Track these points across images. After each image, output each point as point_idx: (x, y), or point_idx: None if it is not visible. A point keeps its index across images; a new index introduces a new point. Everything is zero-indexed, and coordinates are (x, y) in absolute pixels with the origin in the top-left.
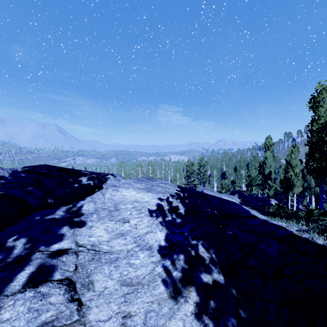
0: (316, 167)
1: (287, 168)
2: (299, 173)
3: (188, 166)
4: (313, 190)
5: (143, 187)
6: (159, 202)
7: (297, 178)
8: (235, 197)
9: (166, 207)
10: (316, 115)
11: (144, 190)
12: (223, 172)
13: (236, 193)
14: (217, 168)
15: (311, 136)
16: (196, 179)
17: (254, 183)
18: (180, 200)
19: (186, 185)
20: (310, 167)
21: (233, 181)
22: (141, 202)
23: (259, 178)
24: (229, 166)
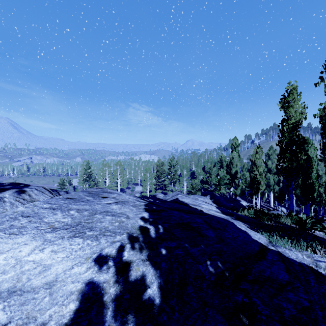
0: (287, 167)
1: (252, 168)
2: (263, 172)
3: (158, 166)
4: (273, 188)
5: (68, 222)
6: (93, 275)
7: (261, 177)
8: (207, 199)
9: (112, 289)
10: (287, 115)
11: (65, 231)
12: (192, 172)
13: (208, 194)
14: (187, 168)
15: (282, 136)
16: (166, 179)
17: (222, 183)
18: (149, 251)
19: (156, 186)
20: (281, 167)
21: (202, 180)
22: (29, 290)
23: (227, 177)
24: (198, 166)
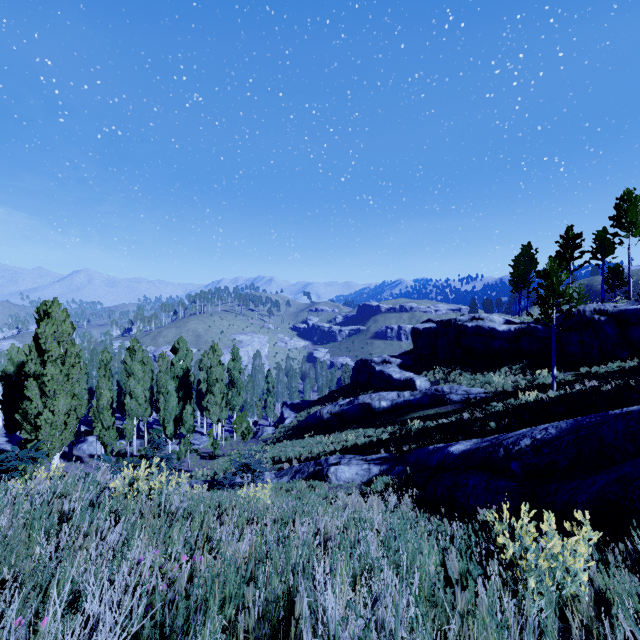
0: None
1: None
2: None
3: None
4: None
5: None
6: None
7: None
8: None
9: None
10: None
11: None
12: None
13: None
14: None
15: None
16: None
17: None
18: None
19: None
20: None
21: None
22: None
23: None
24: None
